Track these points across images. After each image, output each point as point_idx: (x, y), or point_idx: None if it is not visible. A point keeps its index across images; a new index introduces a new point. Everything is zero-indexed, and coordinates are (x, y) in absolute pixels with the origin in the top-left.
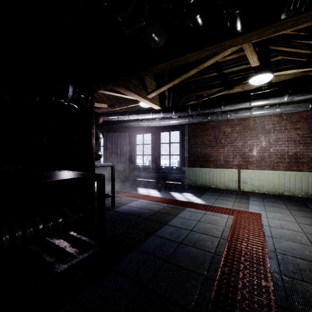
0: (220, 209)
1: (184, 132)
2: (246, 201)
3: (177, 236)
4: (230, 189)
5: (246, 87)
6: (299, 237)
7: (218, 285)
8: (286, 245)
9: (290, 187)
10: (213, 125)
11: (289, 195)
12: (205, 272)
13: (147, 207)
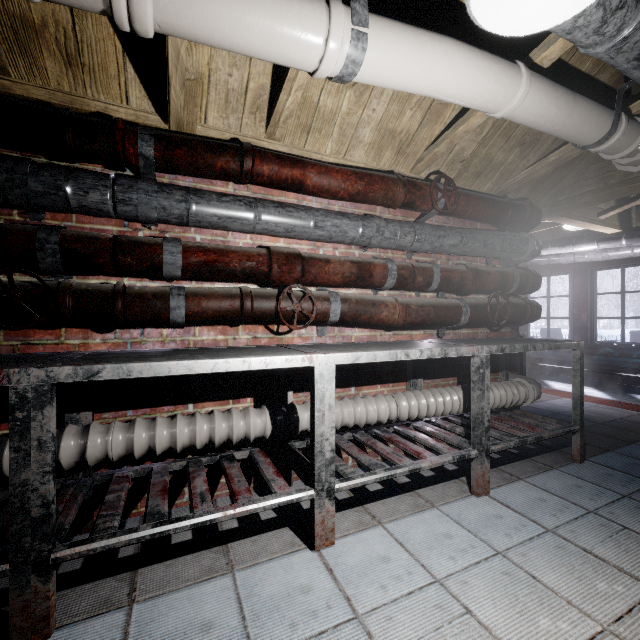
0: None
1: None
2: None
3: None
4: None
5: None
6: None
7: None
8: None
9: None
10: None
11: None
12: None
13: (593, 411)
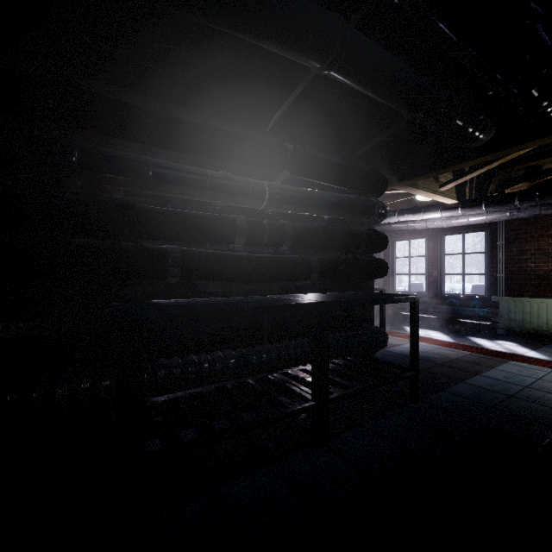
0: None
1: (495, 234)
2: None
3: (502, 388)
4: None
5: None
6: None
7: None
8: None
9: None
10: None
11: None
12: None
13: (436, 353)
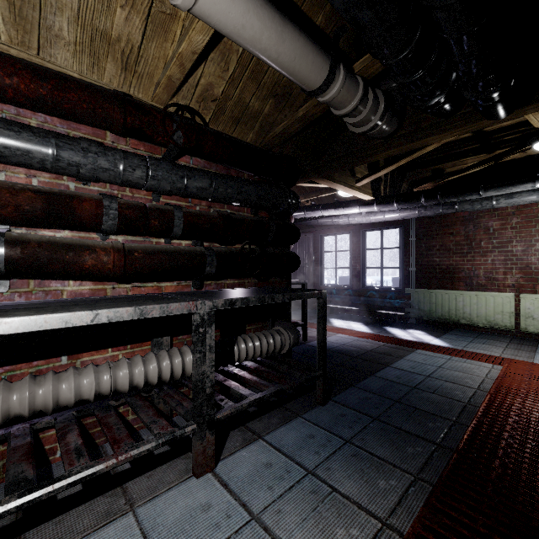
0: (477, 356)
1: (407, 231)
2: (530, 348)
3: (407, 380)
4: (499, 328)
5: (532, 150)
6: None
7: (472, 431)
8: None
9: None
10: (464, 216)
11: None
12: (453, 418)
13: (354, 345)
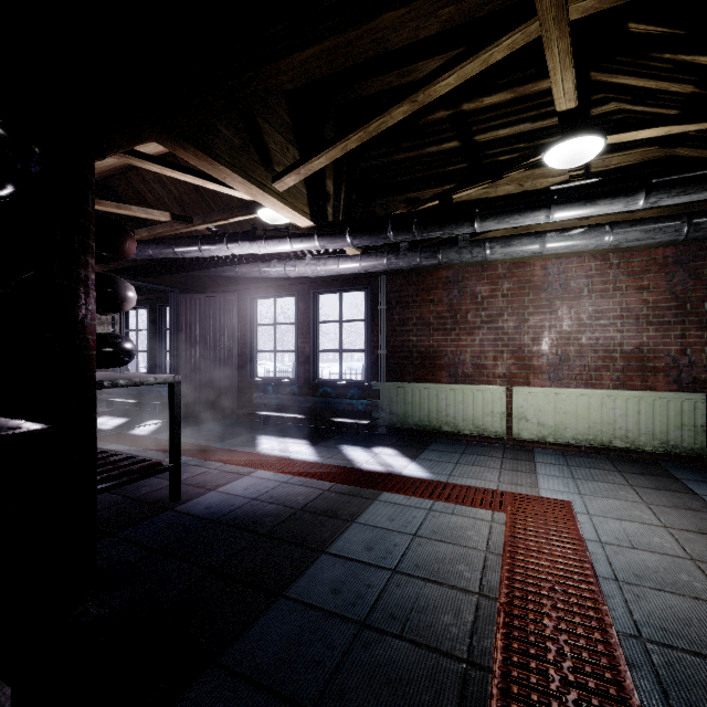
0: (468, 494)
1: (376, 295)
2: (529, 467)
3: (353, 596)
4: (489, 435)
5: (529, 183)
6: (685, 576)
7: None
8: (663, 608)
9: (627, 429)
10: (448, 277)
11: (626, 448)
12: None
13: (276, 496)
